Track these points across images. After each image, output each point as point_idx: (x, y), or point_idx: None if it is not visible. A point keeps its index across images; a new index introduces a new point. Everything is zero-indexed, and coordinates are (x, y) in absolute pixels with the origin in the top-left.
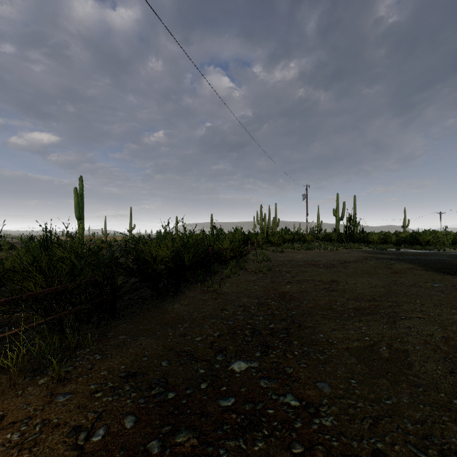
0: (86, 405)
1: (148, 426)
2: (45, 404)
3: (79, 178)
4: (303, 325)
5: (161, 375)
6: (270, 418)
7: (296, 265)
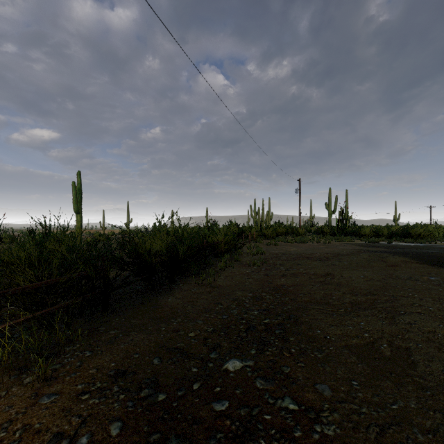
0: (71, 407)
1: (136, 434)
2: (28, 406)
3: (77, 172)
4: (300, 321)
5: (152, 375)
6: (268, 425)
7: (290, 258)
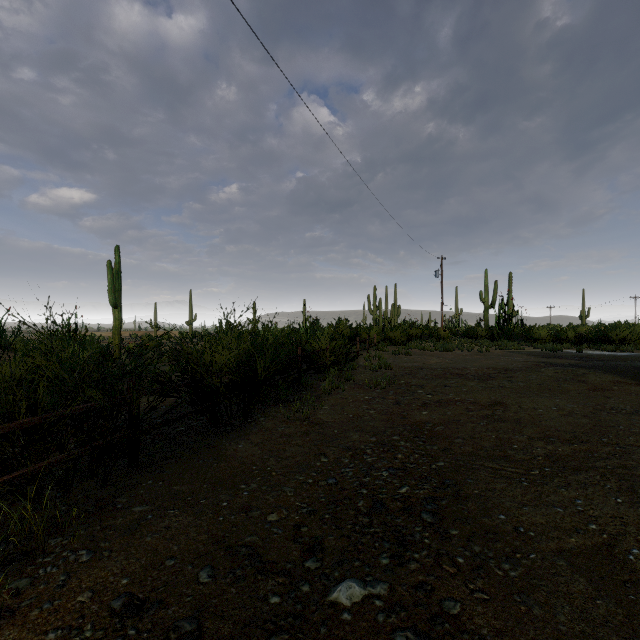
0: None
1: None
2: None
3: (115, 247)
4: (464, 493)
5: (193, 610)
6: None
7: (431, 375)
